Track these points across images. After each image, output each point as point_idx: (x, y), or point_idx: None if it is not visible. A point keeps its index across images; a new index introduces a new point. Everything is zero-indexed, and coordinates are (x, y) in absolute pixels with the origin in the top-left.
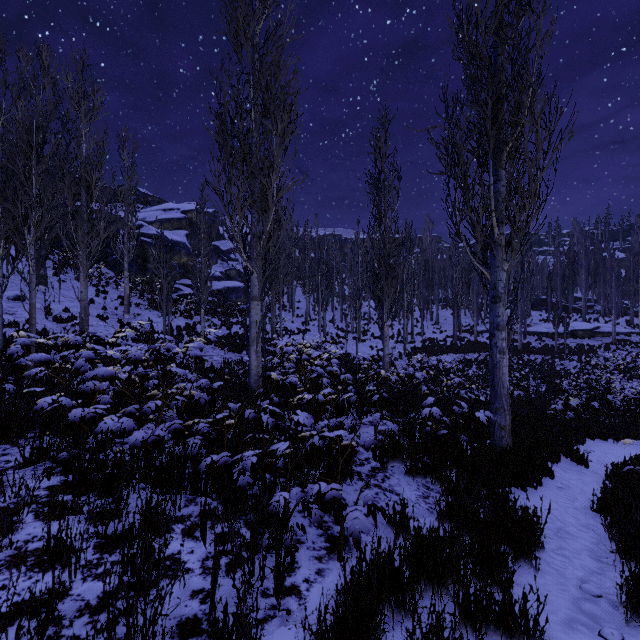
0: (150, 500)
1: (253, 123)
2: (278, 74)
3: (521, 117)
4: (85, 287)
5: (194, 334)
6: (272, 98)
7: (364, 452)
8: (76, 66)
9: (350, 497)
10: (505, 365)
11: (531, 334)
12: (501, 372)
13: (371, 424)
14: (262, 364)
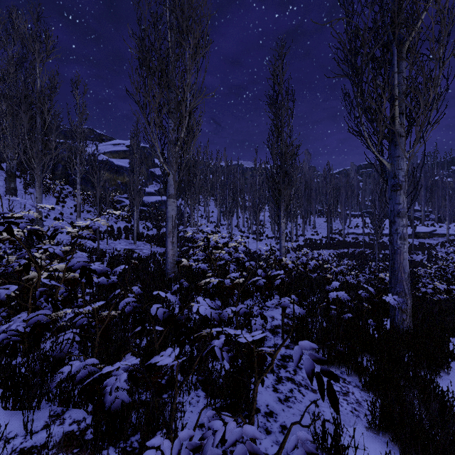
0: None
1: (169, 44)
2: None
3: (429, 1)
4: (39, 194)
5: (130, 233)
6: (185, 17)
7: (271, 337)
8: (32, 16)
9: (261, 398)
10: (406, 251)
11: (384, 235)
12: (402, 257)
13: (275, 307)
14: (178, 254)
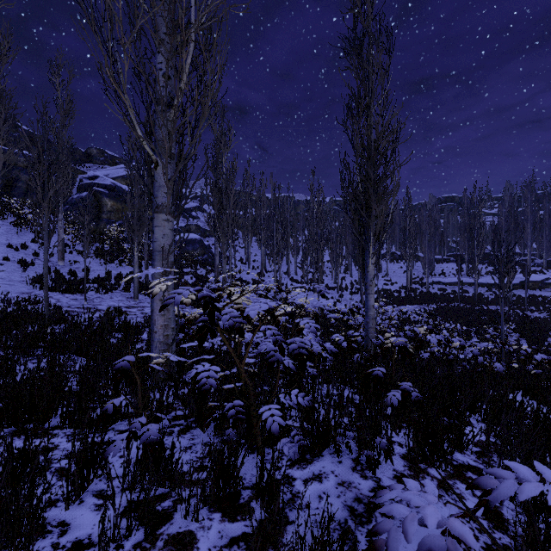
0: None
1: None
2: None
3: None
4: None
5: None
6: None
7: None
8: None
9: None
10: None
11: (480, 285)
12: None
13: None
14: (179, 322)
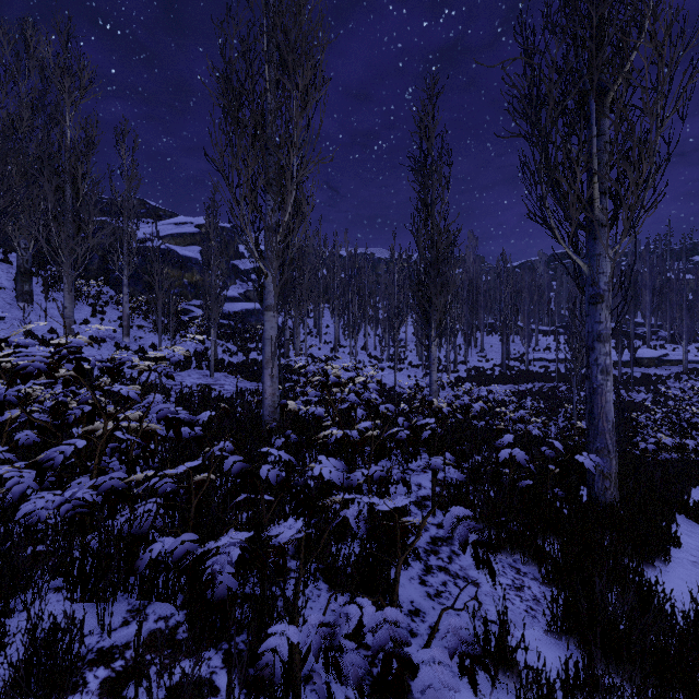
0: (35, 631)
1: (267, 85)
2: (298, 14)
3: (640, 36)
4: (70, 302)
5: (204, 360)
6: (291, 47)
7: (418, 513)
8: (59, 36)
9: (404, 592)
10: (609, 390)
11: None
12: (604, 399)
13: (422, 470)
14: (279, 392)
